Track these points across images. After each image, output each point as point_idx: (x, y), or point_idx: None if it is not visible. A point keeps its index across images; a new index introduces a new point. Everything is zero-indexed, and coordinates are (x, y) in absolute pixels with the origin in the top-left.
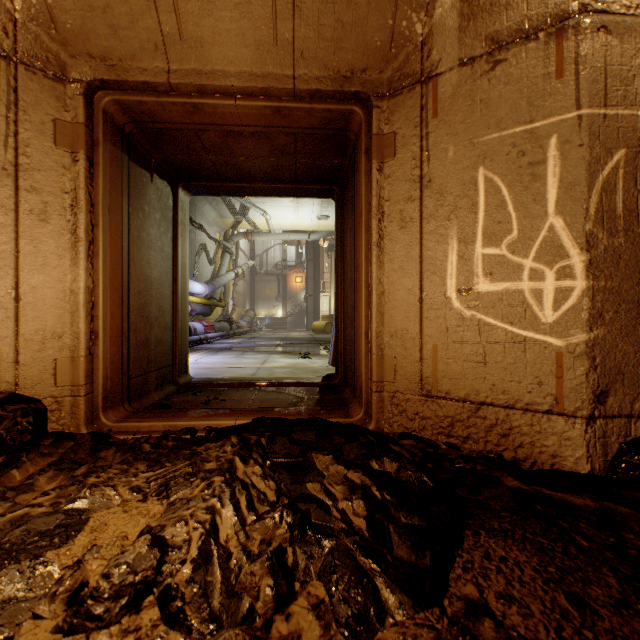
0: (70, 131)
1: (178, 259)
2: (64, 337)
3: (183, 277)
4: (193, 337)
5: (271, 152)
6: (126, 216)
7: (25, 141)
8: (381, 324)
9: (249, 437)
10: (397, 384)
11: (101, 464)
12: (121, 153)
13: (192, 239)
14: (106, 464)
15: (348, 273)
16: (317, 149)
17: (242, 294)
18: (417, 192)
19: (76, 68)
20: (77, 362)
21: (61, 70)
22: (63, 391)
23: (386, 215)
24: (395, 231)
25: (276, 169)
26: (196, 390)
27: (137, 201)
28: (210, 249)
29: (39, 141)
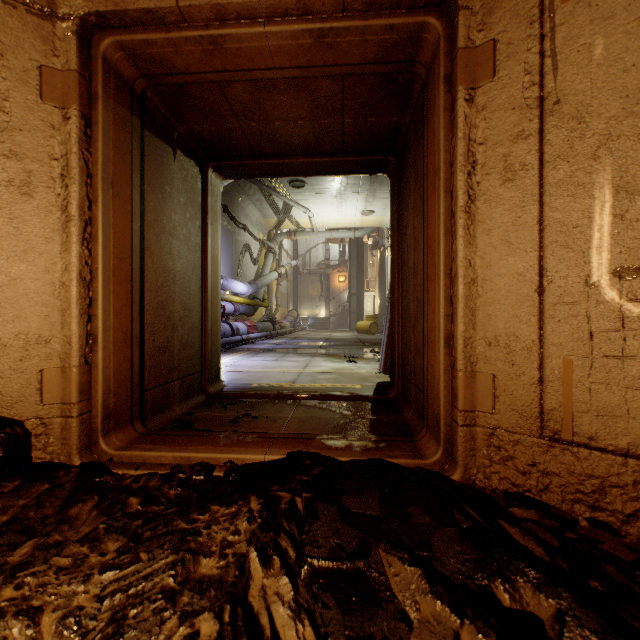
0: (60, 81)
1: (208, 250)
2: (52, 342)
3: (214, 271)
4: (235, 337)
5: (312, 111)
6: (137, 193)
7: (2, 93)
8: (471, 326)
9: (278, 495)
10: (498, 416)
11: (55, 539)
12: (130, 115)
13: (236, 239)
14: (65, 537)
15: (409, 261)
16: (371, 101)
17: (285, 294)
18: (534, 123)
19: (67, 1)
20: (68, 374)
21: (49, 4)
22: (51, 410)
23: (479, 165)
24: (494, 187)
25: (318, 136)
26: (226, 402)
27: (155, 179)
28: (254, 249)
29: (20, 93)
